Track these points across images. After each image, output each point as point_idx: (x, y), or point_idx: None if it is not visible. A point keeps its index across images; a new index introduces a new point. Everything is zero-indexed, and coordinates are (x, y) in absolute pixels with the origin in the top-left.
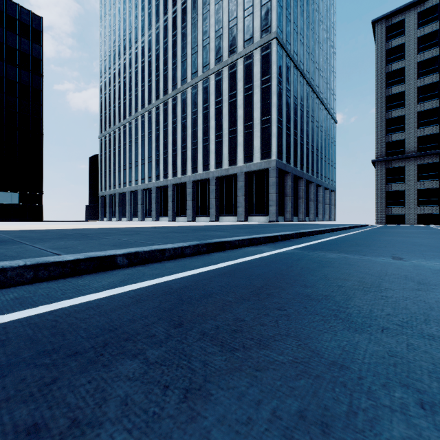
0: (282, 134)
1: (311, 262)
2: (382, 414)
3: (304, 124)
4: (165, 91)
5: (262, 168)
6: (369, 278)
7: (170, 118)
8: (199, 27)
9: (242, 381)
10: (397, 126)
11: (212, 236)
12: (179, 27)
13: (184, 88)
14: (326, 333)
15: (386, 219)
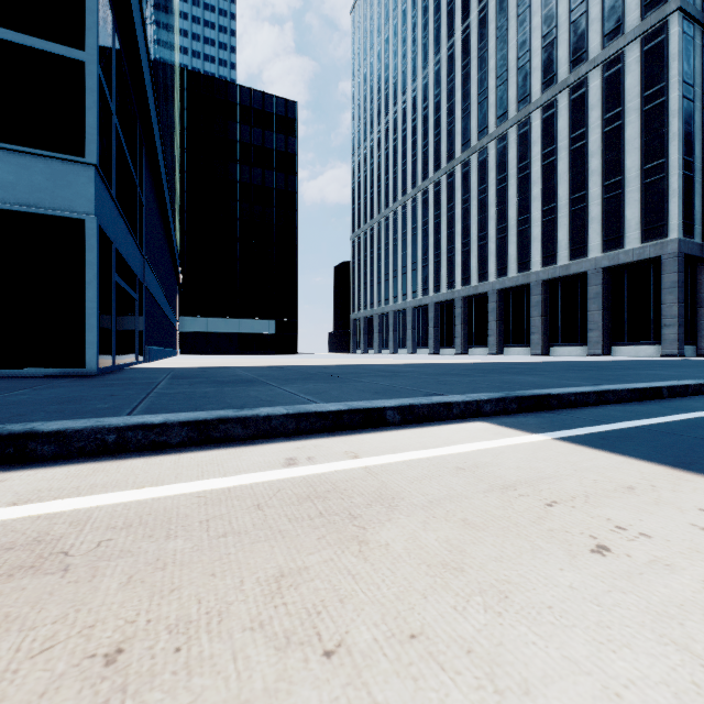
0: (692, 187)
1: None
2: None
3: None
4: (449, 156)
5: (646, 258)
6: None
7: (458, 195)
8: (511, 38)
9: None
10: None
11: (674, 375)
12: (474, 50)
13: (483, 144)
14: None
15: None
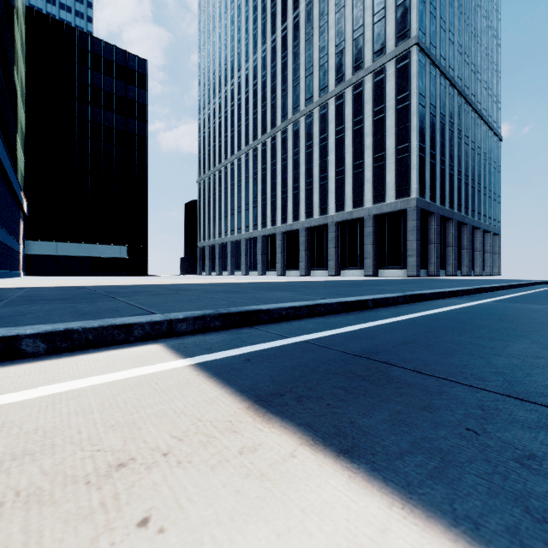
0: (424, 164)
1: (520, 309)
2: None
3: (454, 147)
4: (273, 124)
5: (398, 209)
6: None
7: (279, 155)
8: (315, 43)
9: (537, 336)
10: None
11: (392, 290)
12: (290, 47)
13: (296, 118)
14: None
15: None
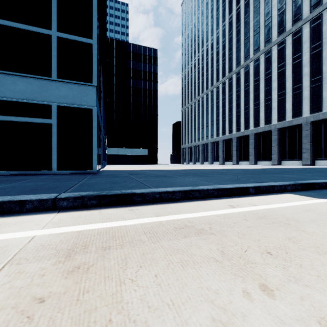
0: None
1: None
2: None
3: None
4: (230, 70)
5: None
6: None
7: (234, 89)
8: (261, 11)
9: None
10: None
11: None
12: (242, 19)
13: (247, 63)
14: None
15: None
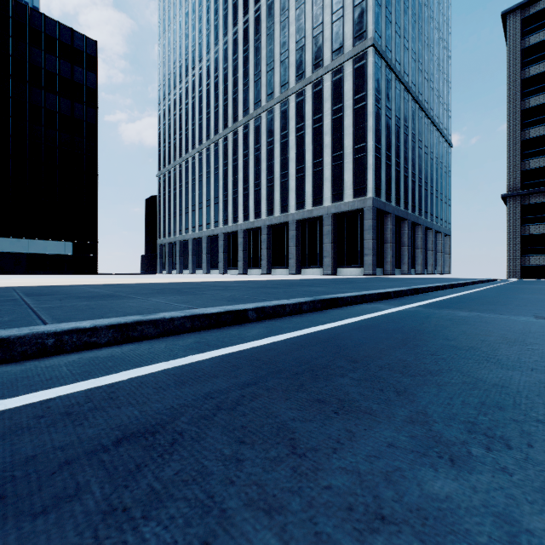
0: (380, 165)
1: (443, 319)
2: (537, 405)
3: (408, 150)
4: (234, 118)
5: (356, 209)
6: (511, 334)
7: (240, 150)
8: (276, 38)
9: (432, 390)
10: (536, 148)
11: (316, 292)
12: (252, 40)
13: (258, 113)
14: (483, 369)
15: (522, 272)
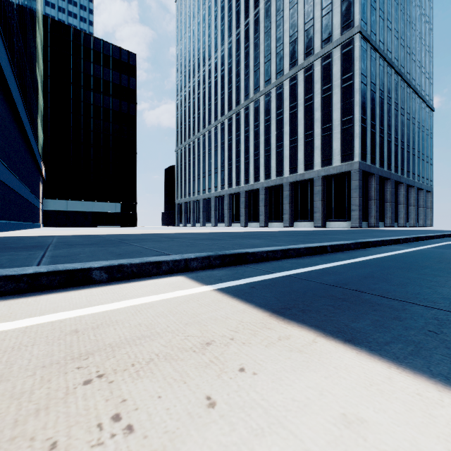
0: (366, 133)
1: None
2: None
3: (391, 118)
4: (237, 102)
5: (343, 171)
6: None
7: (242, 127)
8: (272, 34)
9: None
10: None
11: (343, 238)
12: (252, 38)
13: (257, 97)
14: None
15: None
